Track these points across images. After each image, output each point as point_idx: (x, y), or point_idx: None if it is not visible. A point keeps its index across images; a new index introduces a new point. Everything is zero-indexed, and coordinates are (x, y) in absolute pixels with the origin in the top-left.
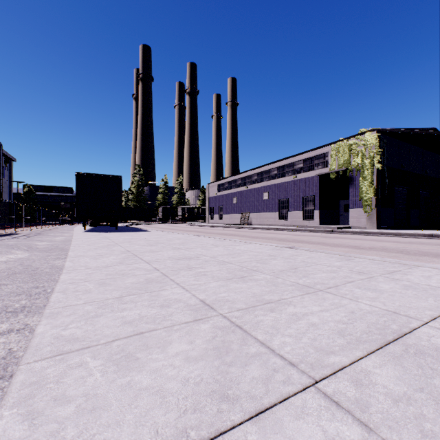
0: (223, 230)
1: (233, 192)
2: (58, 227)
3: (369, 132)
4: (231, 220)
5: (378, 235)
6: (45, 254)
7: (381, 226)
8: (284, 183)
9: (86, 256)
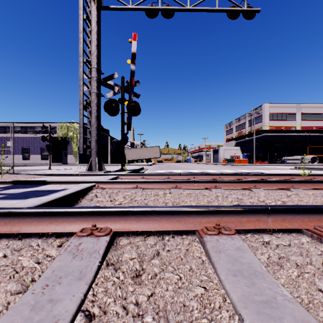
0: None
1: None
2: None
3: (76, 123)
4: None
5: (79, 166)
6: None
7: (81, 163)
8: (27, 137)
9: None
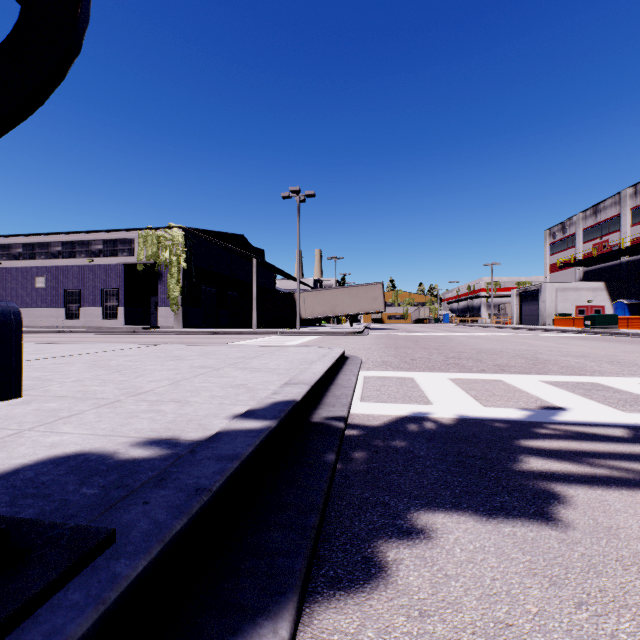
0: None
1: None
2: None
3: (177, 228)
4: None
5: (177, 334)
6: None
7: (190, 326)
8: (74, 266)
9: None
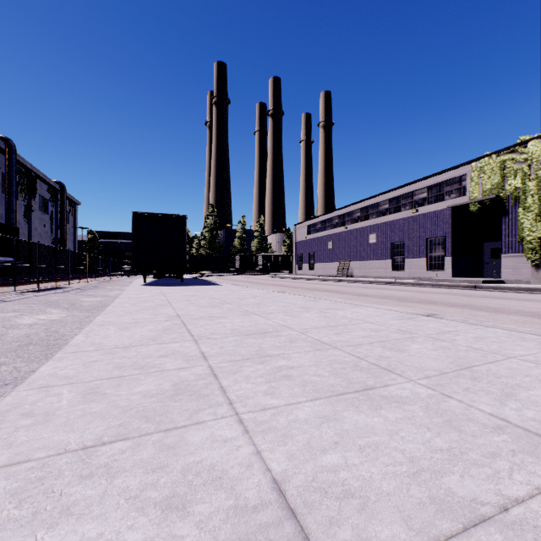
0: (315, 284)
1: (327, 235)
2: (120, 279)
3: (535, 140)
4: (325, 270)
5: None
6: (84, 315)
7: None
8: (398, 220)
9: (116, 323)
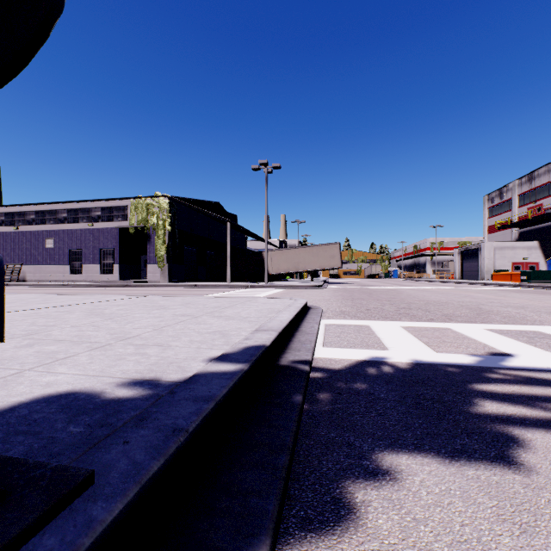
0: None
1: None
2: None
3: (163, 197)
4: None
5: (163, 287)
6: None
7: (174, 280)
8: (77, 230)
9: None
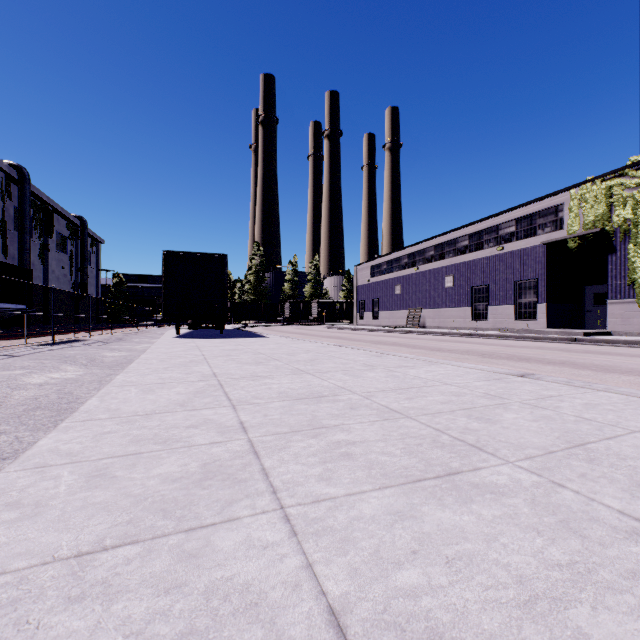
0: (380, 336)
1: (395, 277)
2: (149, 330)
3: None
4: (391, 320)
5: None
6: (105, 373)
7: None
8: (481, 259)
9: (139, 384)
